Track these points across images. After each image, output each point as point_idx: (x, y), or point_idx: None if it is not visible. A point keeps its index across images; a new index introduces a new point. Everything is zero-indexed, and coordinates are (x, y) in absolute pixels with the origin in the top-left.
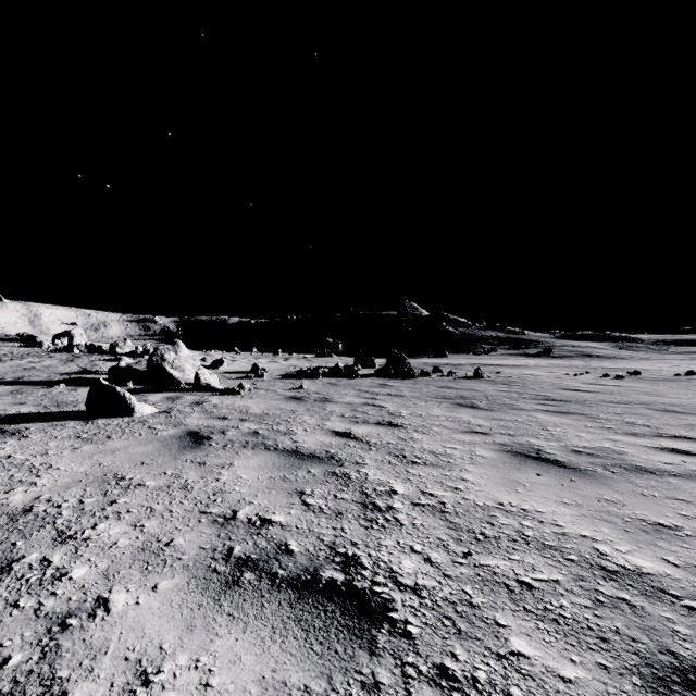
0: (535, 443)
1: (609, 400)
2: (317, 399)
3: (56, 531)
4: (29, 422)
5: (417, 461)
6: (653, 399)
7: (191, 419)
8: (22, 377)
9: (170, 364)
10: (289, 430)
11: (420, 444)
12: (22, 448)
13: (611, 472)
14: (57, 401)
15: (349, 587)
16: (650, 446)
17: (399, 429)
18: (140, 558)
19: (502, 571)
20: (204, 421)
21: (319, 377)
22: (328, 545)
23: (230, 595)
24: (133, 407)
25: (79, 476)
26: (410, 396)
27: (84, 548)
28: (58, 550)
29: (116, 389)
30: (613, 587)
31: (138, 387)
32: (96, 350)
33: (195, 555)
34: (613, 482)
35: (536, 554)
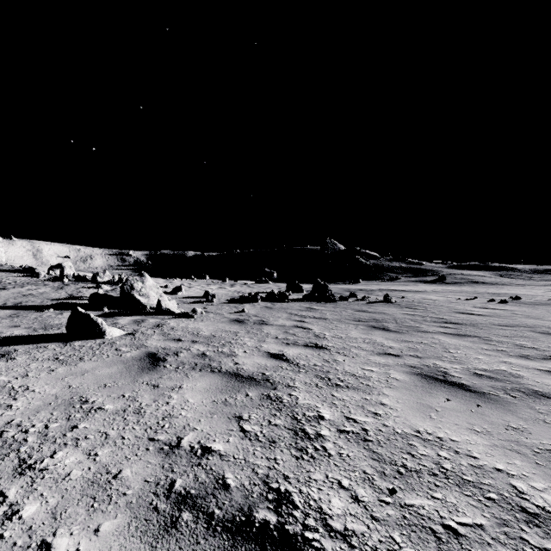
0: (441, 365)
1: (498, 323)
2: (255, 322)
3: (18, 459)
4: (19, 344)
5: (340, 384)
6: (535, 322)
7: (152, 341)
8: (20, 303)
9: (138, 292)
10: (232, 351)
11: (342, 366)
12: (7, 370)
13: (512, 397)
14: (45, 324)
15: (281, 532)
16: (542, 369)
17: (324, 350)
18: (89, 493)
19: (427, 513)
20: (162, 343)
21: (257, 302)
22: (262, 479)
23: (166, 541)
24: (104, 330)
25: (50, 399)
26: (332, 319)
27: (39, 480)
28: (15, 483)
29: (91, 316)
30: (538, 535)
31: (112, 311)
32: (81, 279)
33: (139, 489)
34: (516, 407)
35: (457, 491)
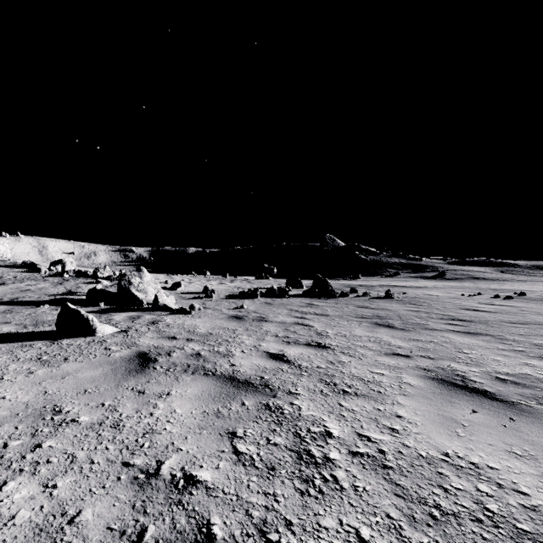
0: (457, 368)
1: (508, 320)
2: (254, 318)
3: None
4: (3, 342)
5: (348, 391)
6: None
7: (144, 339)
8: (17, 298)
9: (135, 288)
10: (228, 351)
11: (348, 368)
12: None
13: None
14: (36, 321)
15: None
16: None
17: (327, 350)
18: None
19: None
20: (155, 341)
21: (257, 298)
22: (258, 526)
23: None
24: (95, 328)
25: (19, 408)
26: (334, 315)
27: None
28: None
29: (81, 313)
30: None
31: (108, 307)
32: (82, 275)
33: (98, 542)
34: None
35: None
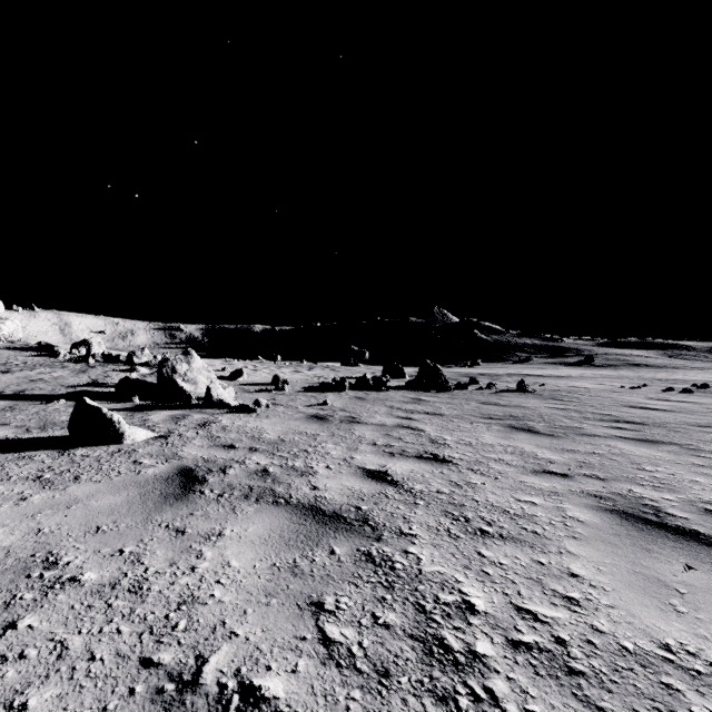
0: (642, 494)
1: (695, 423)
2: (342, 419)
3: None
4: None
5: (487, 530)
6: None
7: (190, 448)
8: (23, 391)
9: (181, 377)
10: (308, 466)
11: (483, 494)
12: None
13: None
14: (45, 421)
15: None
16: None
17: (448, 466)
18: None
19: None
20: (205, 451)
21: (345, 390)
22: None
23: None
24: (122, 432)
25: None
26: (450, 415)
27: None
28: None
29: (102, 411)
30: None
31: (145, 403)
32: (113, 360)
33: None
34: None
35: None
